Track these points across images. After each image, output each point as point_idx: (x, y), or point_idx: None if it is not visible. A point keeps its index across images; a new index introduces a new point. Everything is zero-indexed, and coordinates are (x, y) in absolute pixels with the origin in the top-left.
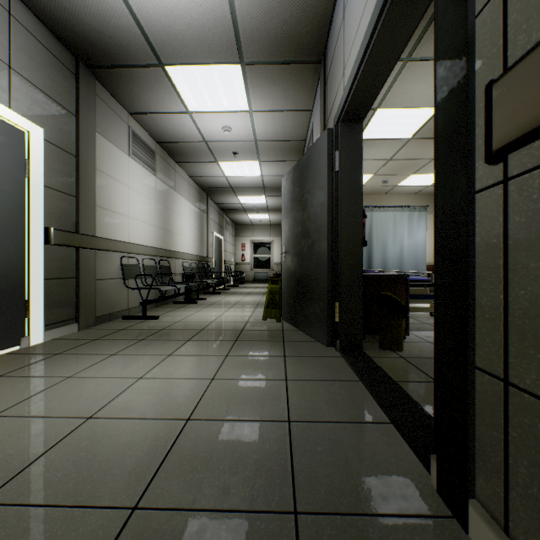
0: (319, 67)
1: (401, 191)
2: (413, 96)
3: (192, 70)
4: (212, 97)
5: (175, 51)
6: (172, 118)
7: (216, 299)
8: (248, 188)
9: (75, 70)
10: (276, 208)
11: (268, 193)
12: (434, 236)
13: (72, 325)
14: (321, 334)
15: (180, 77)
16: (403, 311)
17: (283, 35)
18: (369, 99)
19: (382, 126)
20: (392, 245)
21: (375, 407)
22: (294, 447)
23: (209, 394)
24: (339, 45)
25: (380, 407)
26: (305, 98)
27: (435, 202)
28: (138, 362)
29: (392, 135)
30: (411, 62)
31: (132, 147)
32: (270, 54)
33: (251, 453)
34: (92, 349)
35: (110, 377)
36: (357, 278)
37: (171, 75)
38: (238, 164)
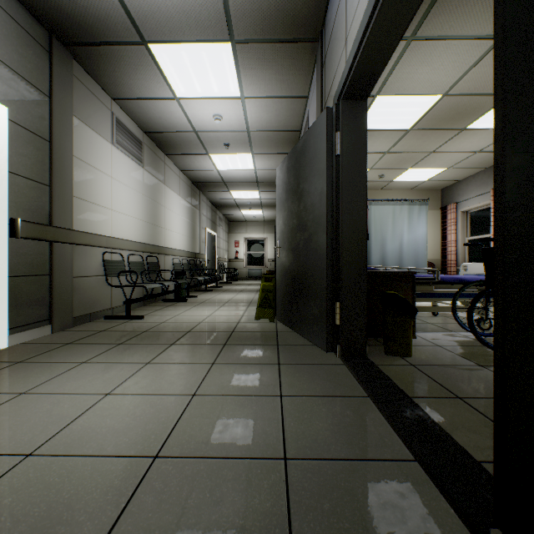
0: (316, 47)
1: (397, 187)
2: (415, 82)
3: (178, 49)
4: (200, 81)
5: (158, 26)
6: (159, 105)
7: (207, 297)
8: (241, 183)
9: (48, 46)
10: (270, 204)
11: (262, 188)
12: (495, 215)
13: (45, 327)
14: (320, 338)
15: (166, 57)
16: (412, 312)
17: (278, 8)
18: (377, 70)
19: (381, 116)
20: (391, 241)
21: (392, 435)
22: (292, 504)
23: (187, 417)
24: (340, 14)
25: (397, 435)
26: (300, 83)
27: (497, 167)
28: (110, 372)
29: (391, 125)
30: (415, 42)
31: (115, 135)
32: (263, 30)
33: (233, 515)
34: (60, 356)
35: (71, 393)
36: (360, 275)
37: (156, 55)
38: (230, 157)
